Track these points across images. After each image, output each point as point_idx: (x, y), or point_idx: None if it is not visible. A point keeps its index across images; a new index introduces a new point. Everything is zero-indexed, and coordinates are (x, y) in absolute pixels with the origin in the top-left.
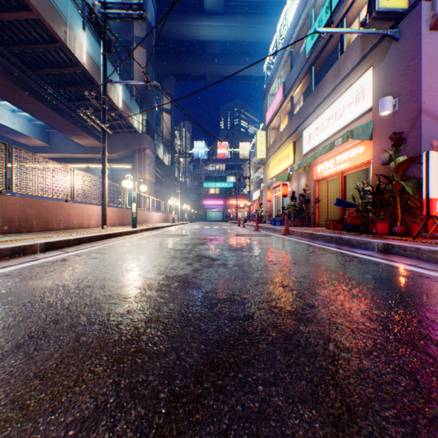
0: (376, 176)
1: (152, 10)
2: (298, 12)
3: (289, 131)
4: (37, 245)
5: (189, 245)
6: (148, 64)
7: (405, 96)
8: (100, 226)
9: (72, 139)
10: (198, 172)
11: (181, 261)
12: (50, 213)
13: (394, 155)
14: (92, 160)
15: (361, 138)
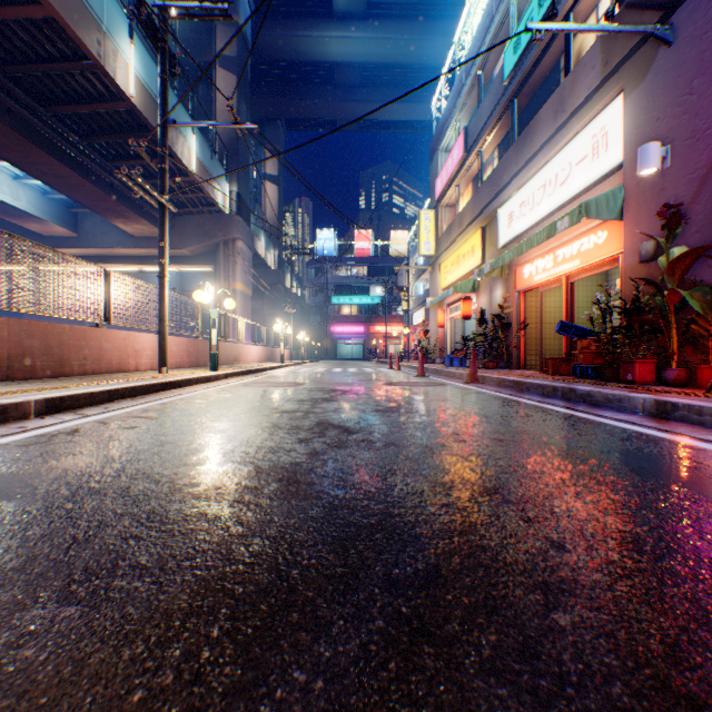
0: (631, 282)
1: (248, 12)
2: (490, 9)
3: (474, 208)
4: (31, 403)
5: (306, 402)
6: (241, 101)
7: (684, 141)
8: (156, 368)
9: (114, 225)
10: (322, 279)
11: (287, 435)
12: (67, 347)
13: (666, 244)
14: (147, 259)
15: (604, 217)
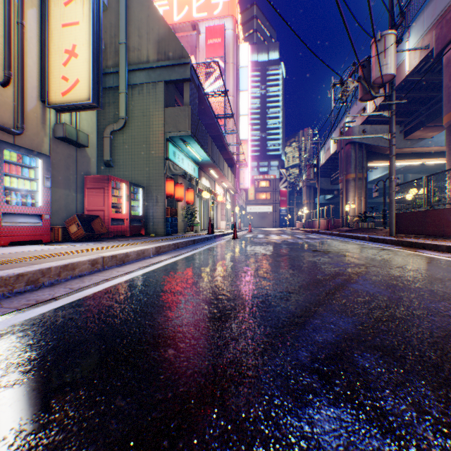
0: None
1: None
2: None
3: None
4: None
5: None
6: None
7: None
8: None
9: None
10: None
11: None
12: None
13: None
14: None
15: None
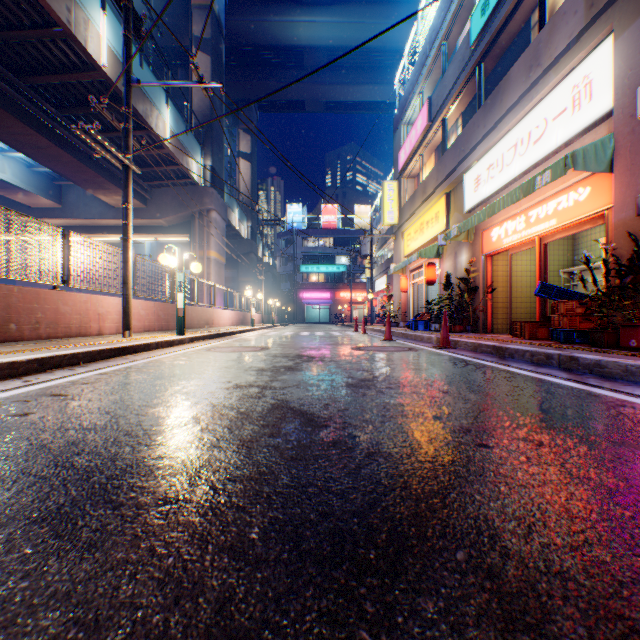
0: (631, 237)
1: None
2: None
3: (439, 175)
4: None
5: (266, 372)
6: (215, 80)
7: None
8: (122, 331)
9: (96, 197)
10: (292, 249)
11: (225, 431)
12: (15, 310)
13: None
14: None
15: (592, 168)
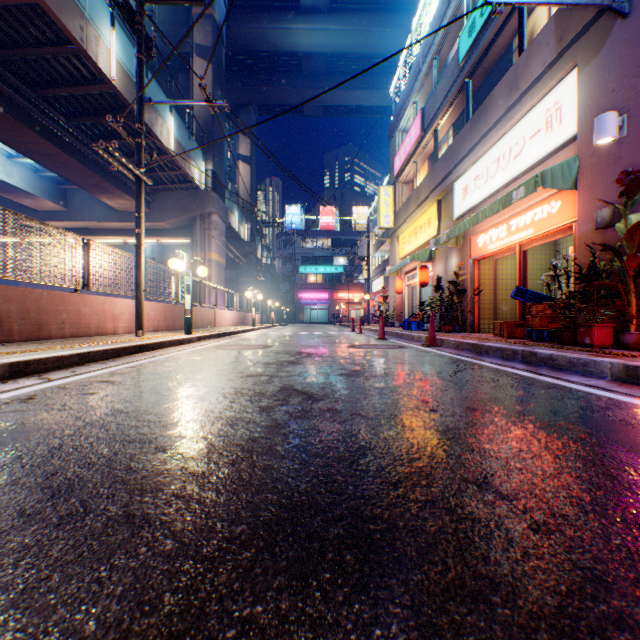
0: (588, 248)
1: (222, 6)
2: None
3: (431, 183)
4: None
5: (272, 365)
6: (216, 87)
7: None
8: (134, 331)
9: (100, 200)
10: (291, 250)
11: (248, 403)
12: (44, 311)
13: (624, 211)
14: (130, 231)
15: (559, 186)
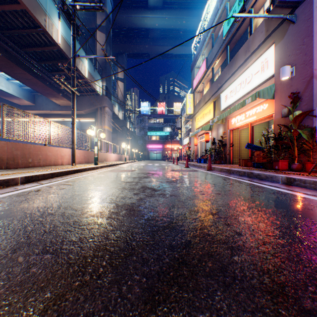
0: (277, 126)
1: (110, 6)
2: (217, 5)
3: (210, 93)
4: (18, 178)
5: (136, 178)
6: (107, 45)
7: (300, 65)
8: (70, 163)
9: (51, 100)
10: (143, 124)
11: (129, 192)
12: (32, 154)
13: (292, 110)
14: (66, 115)
15: (266, 97)
